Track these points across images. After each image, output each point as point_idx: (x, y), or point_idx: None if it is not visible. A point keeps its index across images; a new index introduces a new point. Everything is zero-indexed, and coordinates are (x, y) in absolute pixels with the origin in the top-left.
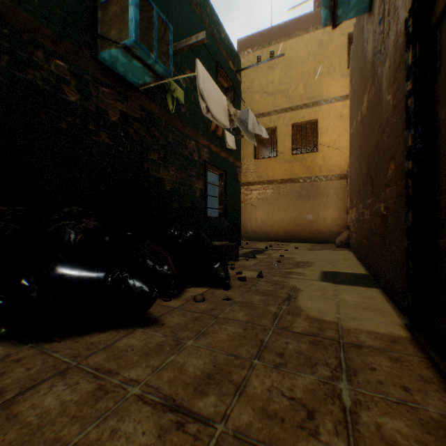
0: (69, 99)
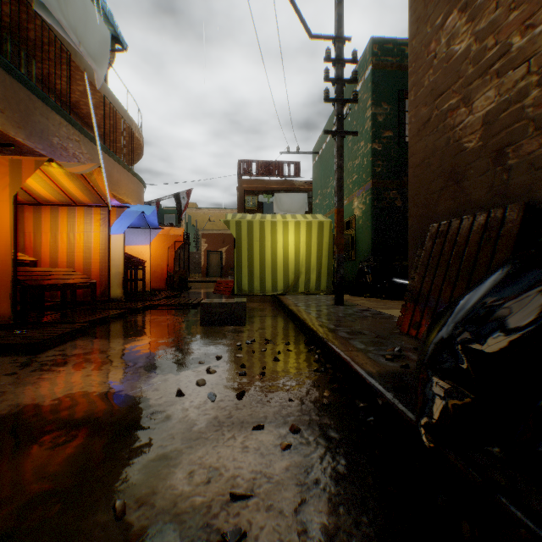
0: (397, 206)
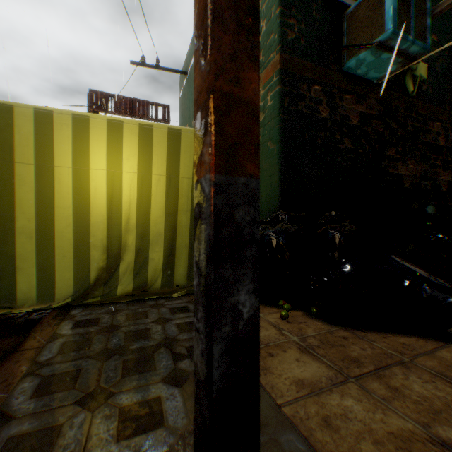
0: (321, 116)
